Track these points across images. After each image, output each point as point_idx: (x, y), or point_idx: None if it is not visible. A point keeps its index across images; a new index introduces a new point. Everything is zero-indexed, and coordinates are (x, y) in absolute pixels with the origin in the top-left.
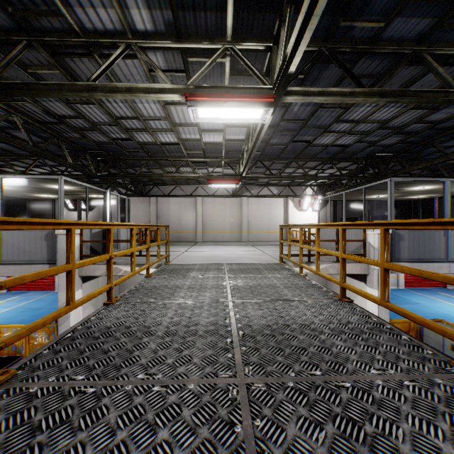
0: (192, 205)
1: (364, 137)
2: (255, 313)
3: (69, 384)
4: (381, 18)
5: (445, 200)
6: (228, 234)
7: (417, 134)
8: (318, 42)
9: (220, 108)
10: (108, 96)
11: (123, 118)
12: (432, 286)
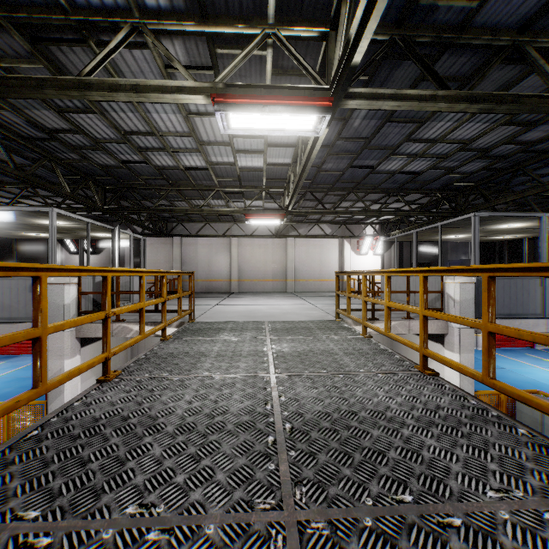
0: (226, 247)
1: (440, 161)
2: (307, 394)
3: (11, 527)
4: None
5: (542, 240)
6: (270, 283)
7: (506, 158)
8: (390, 28)
9: (259, 113)
10: (107, 96)
11: (133, 133)
12: (517, 346)
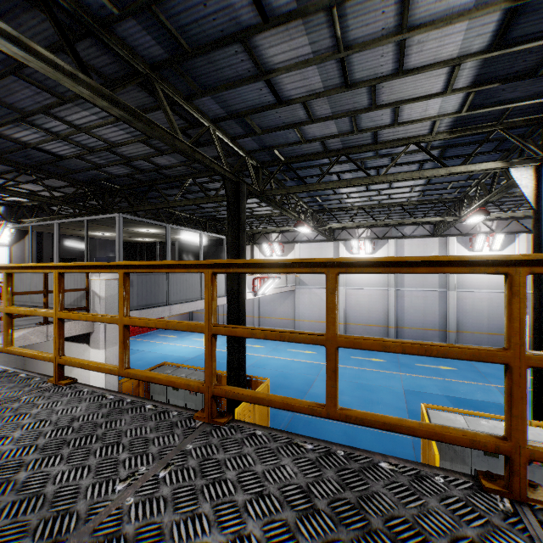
0: None
1: (87, 153)
2: None
3: None
4: (115, 2)
5: (168, 245)
6: None
7: (145, 173)
8: None
9: None
10: None
11: None
12: (154, 329)
